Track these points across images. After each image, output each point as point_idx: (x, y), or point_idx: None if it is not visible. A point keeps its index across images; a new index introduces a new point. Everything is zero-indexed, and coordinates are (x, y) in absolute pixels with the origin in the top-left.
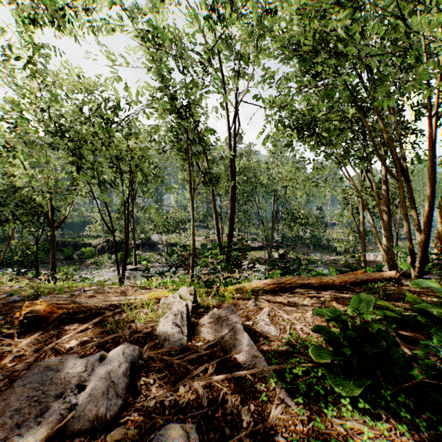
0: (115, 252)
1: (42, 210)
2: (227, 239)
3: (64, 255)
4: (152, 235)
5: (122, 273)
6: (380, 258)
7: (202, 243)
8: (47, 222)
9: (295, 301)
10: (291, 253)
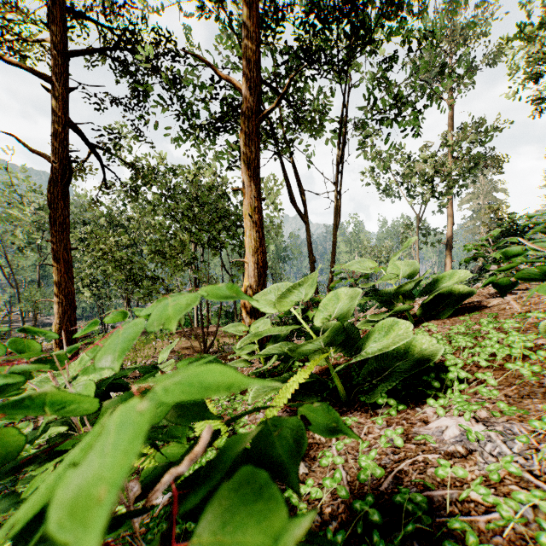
0: None
1: None
2: None
3: None
4: None
5: None
6: None
7: None
8: None
9: None
10: None
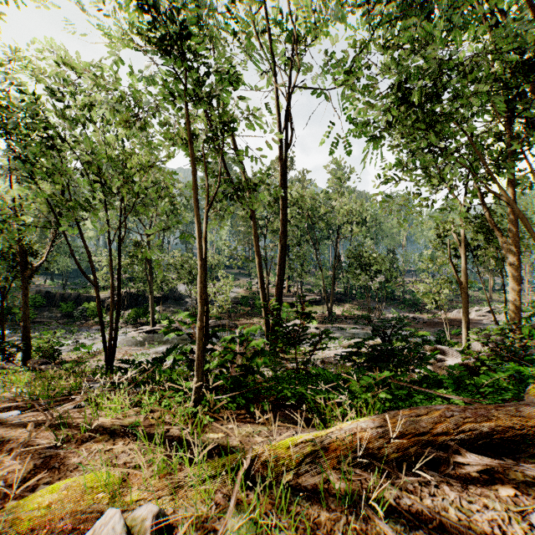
0: (99, 316)
1: (8, 251)
2: (275, 294)
3: (62, 311)
4: (177, 285)
5: (108, 349)
6: (474, 316)
7: (242, 296)
8: (20, 269)
9: (505, 533)
10: (356, 309)
